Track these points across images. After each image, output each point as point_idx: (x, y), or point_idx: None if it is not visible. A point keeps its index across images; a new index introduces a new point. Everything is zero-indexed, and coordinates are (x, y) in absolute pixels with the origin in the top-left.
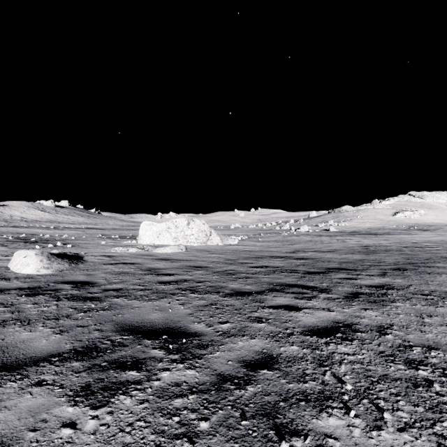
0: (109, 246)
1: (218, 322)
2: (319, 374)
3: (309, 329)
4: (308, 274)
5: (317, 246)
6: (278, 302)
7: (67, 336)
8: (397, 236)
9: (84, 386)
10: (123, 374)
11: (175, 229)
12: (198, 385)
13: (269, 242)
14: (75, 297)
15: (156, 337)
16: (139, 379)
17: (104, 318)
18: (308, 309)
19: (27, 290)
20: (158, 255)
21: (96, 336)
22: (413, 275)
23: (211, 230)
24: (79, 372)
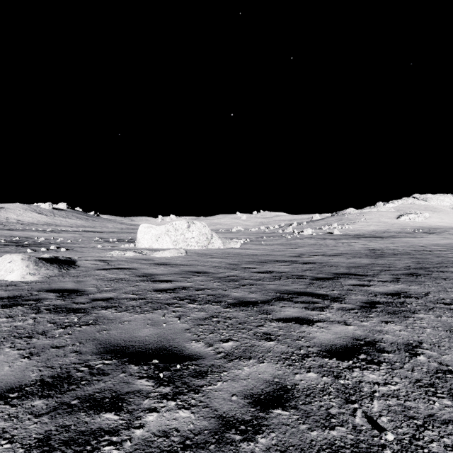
0: (105, 250)
1: (219, 340)
2: (348, 414)
3: (327, 348)
4: (316, 280)
5: (322, 249)
6: (287, 313)
7: (36, 360)
8: (403, 239)
9: (41, 439)
10: (97, 418)
11: (175, 232)
12: (192, 435)
13: (272, 246)
14: (58, 309)
15: (144, 362)
16: (116, 426)
17: (86, 336)
18: (321, 322)
19: (6, 300)
20: (156, 260)
21: (71, 361)
22: (428, 281)
23: (213, 233)
24: (40, 416)
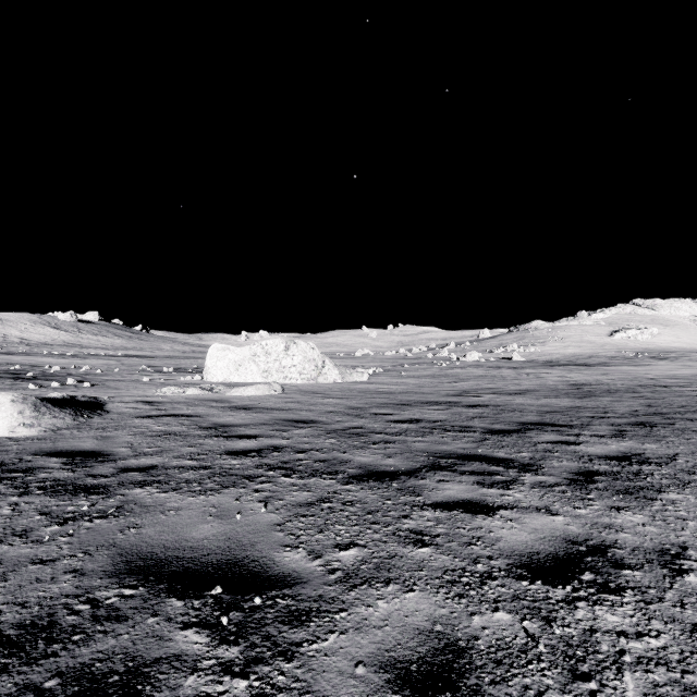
0: (154, 386)
1: (333, 545)
2: None
3: (523, 561)
4: (491, 434)
5: (496, 384)
6: (448, 493)
7: None
8: (621, 368)
9: None
10: None
11: (265, 357)
12: None
13: (418, 378)
14: (59, 487)
15: (196, 591)
16: None
17: (98, 539)
18: (508, 509)
19: None
20: (234, 401)
21: (62, 591)
22: (671, 435)
23: (325, 359)
24: None
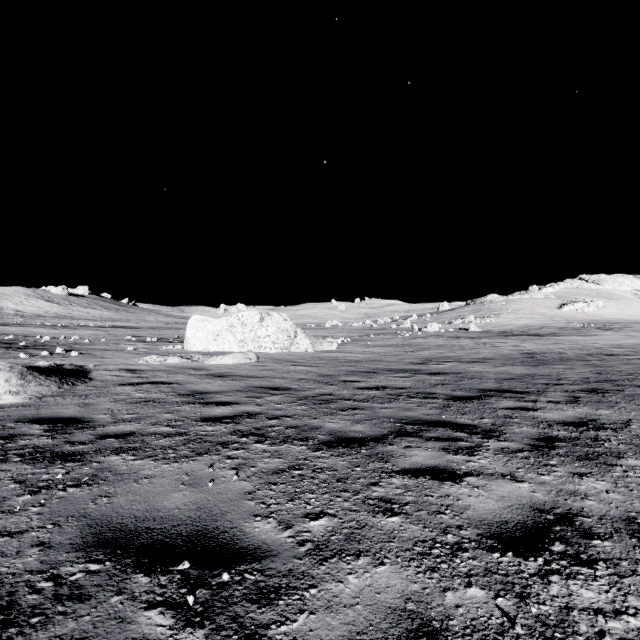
0: (137, 355)
1: (303, 514)
2: None
3: (492, 531)
4: (453, 400)
5: (456, 353)
6: (415, 459)
7: None
8: (570, 338)
9: None
10: None
11: (242, 328)
12: None
13: (383, 347)
14: (37, 454)
15: (163, 565)
16: None
17: (69, 509)
18: (474, 475)
19: None
20: (211, 369)
21: (26, 567)
22: (622, 402)
23: (297, 330)
24: None
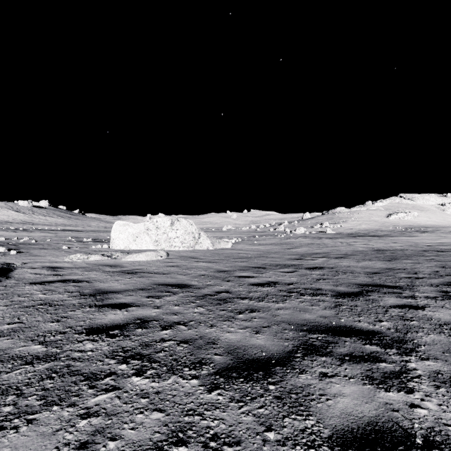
0: (68, 253)
1: None
2: None
3: None
4: (341, 297)
5: (323, 250)
6: (343, 405)
7: None
8: (401, 238)
9: None
10: None
11: (156, 230)
12: None
13: (266, 246)
14: None
15: None
16: None
17: None
18: (443, 447)
19: None
20: (125, 266)
21: None
22: None
23: (201, 232)
24: None
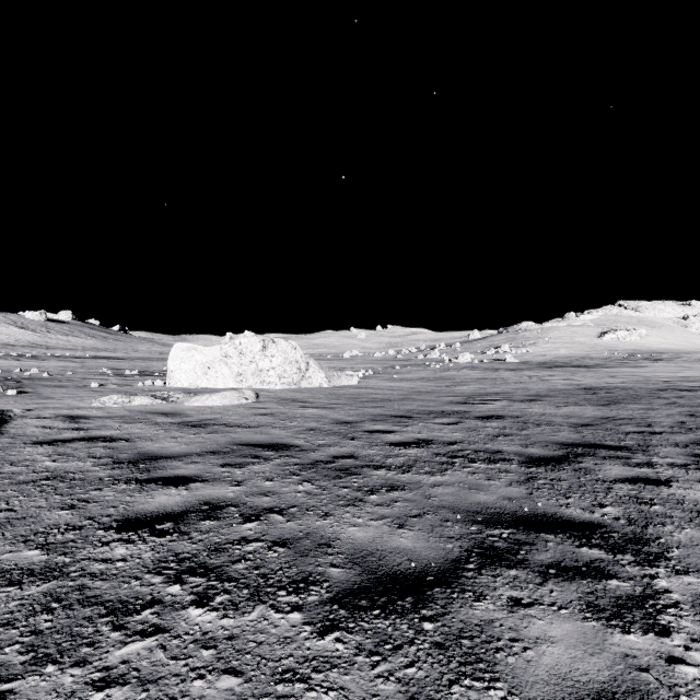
0: (99, 393)
1: None
2: None
3: None
4: (534, 464)
5: (501, 388)
6: (553, 660)
7: None
8: (622, 370)
9: None
10: None
11: (239, 358)
12: None
13: (412, 382)
14: None
15: None
16: None
17: None
18: None
19: None
20: (189, 414)
21: None
22: None
23: (309, 361)
24: None
